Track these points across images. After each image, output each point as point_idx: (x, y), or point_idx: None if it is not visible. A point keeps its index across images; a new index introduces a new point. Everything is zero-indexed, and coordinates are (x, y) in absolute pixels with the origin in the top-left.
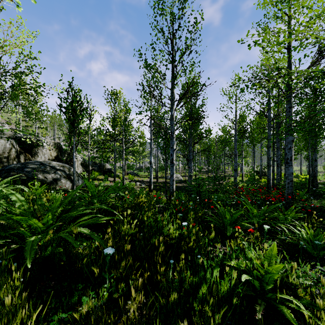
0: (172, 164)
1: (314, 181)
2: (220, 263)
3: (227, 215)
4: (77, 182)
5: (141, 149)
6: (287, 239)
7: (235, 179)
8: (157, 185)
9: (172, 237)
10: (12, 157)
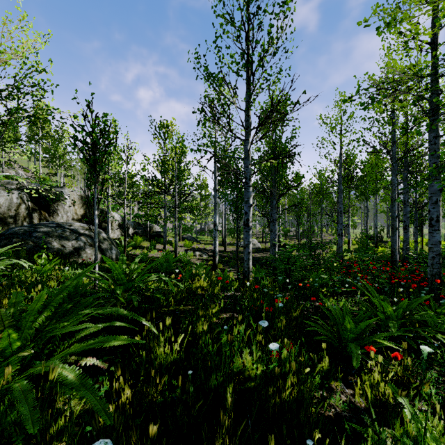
0: (248, 228)
1: None
2: None
3: (347, 322)
4: (109, 252)
5: (203, 204)
6: None
7: (339, 248)
8: (224, 255)
9: (250, 376)
10: (21, 216)
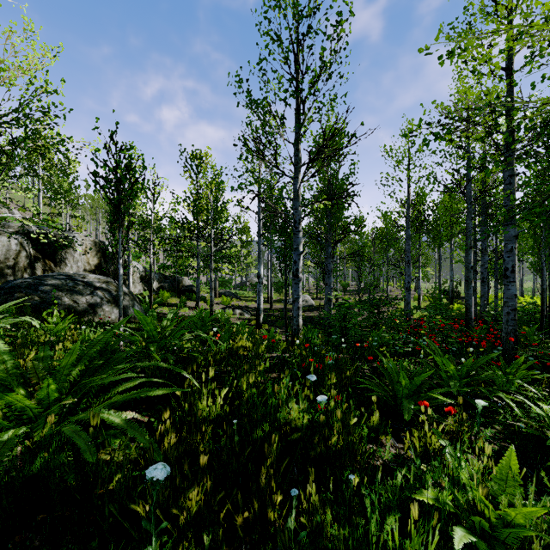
0: (297, 280)
1: (549, 309)
2: (397, 493)
3: (401, 378)
4: (131, 309)
5: (244, 252)
6: (517, 425)
7: (407, 305)
8: (270, 314)
9: (297, 427)
10: (21, 266)
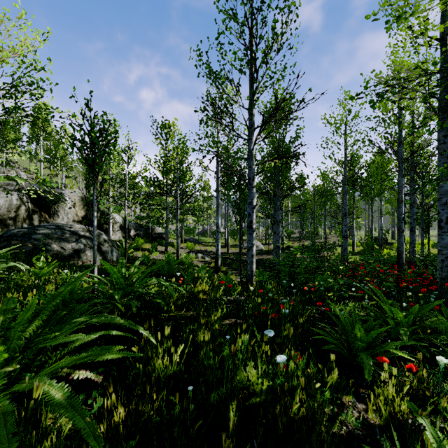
0: (251, 230)
1: None
2: None
3: (357, 330)
4: (110, 254)
5: (206, 205)
6: None
7: (344, 250)
8: (227, 257)
9: (256, 391)
10: (21, 217)
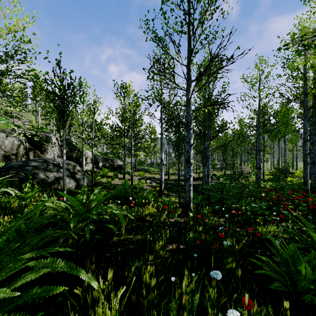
0: (189, 164)
1: None
2: None
3: (302, 268)
4: (82, 180)
5: (153, 144)
6: None
7: (258, 178)
8: (168, 182)
9: None
10: (21, 154)
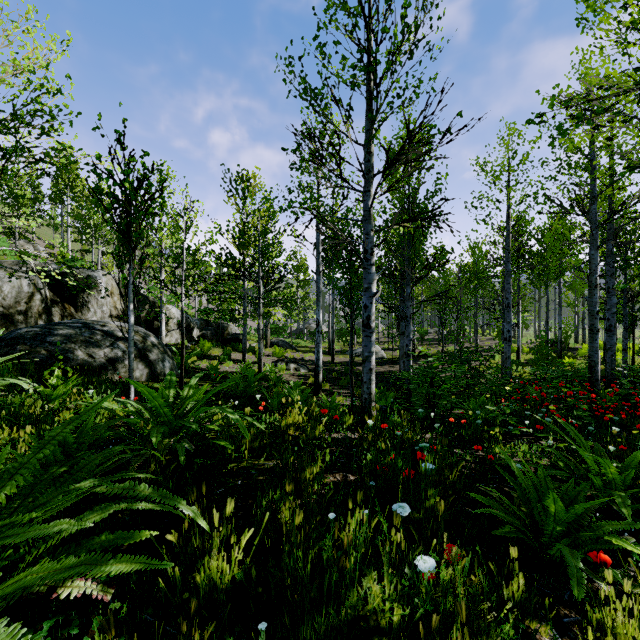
0: (369, 331)
1: None
2: None
3: (550, 502)
4: (160, 364)
5: (301, 293)
6: None
7: (506, 360)
8: (332, 369)
9: (382, 627)
10: (35, 311)
